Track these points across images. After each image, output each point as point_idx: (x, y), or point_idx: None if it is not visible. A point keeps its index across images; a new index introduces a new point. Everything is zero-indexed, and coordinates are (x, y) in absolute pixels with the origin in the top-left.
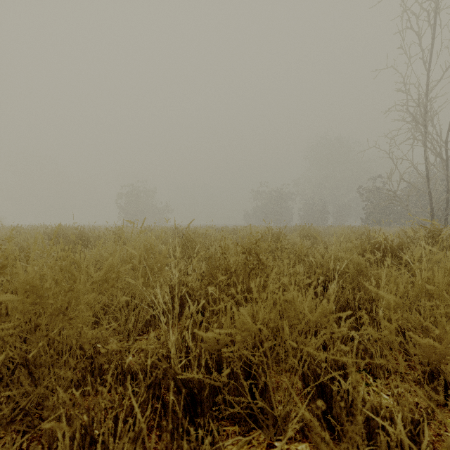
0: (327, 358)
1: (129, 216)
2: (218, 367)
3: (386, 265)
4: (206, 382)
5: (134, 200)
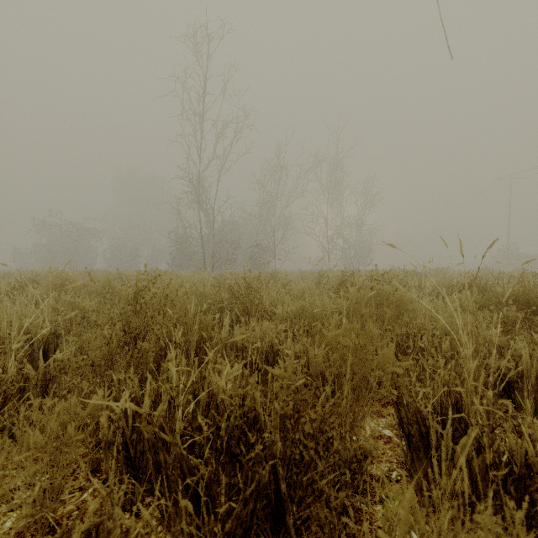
0: None
1: None
2: None
3: None
4: None
5: None
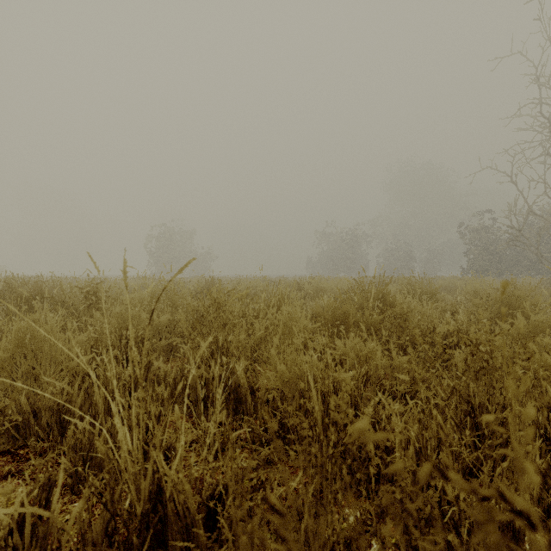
0: None
1: (161, 265)
2: None
3: None
4: None
5: (167, 244)
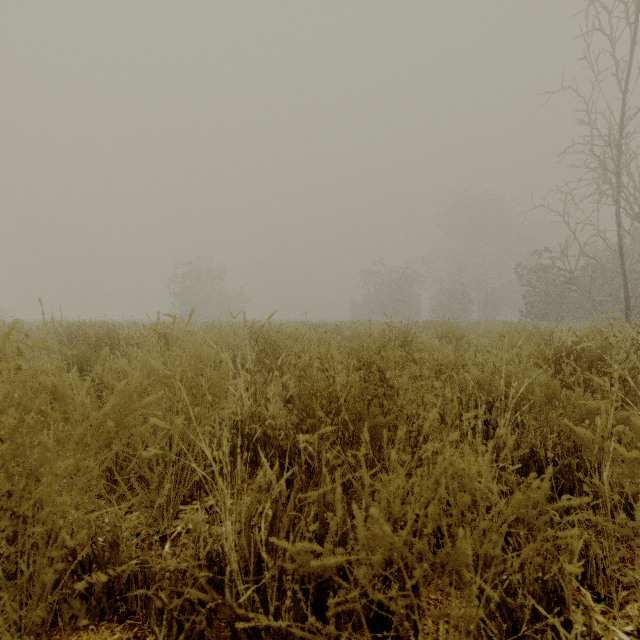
0: (526, 578)
1: (187, 308)
2: (317, 587)
3: (615, 393)
4: (294, 634)
5: (194, 285)
